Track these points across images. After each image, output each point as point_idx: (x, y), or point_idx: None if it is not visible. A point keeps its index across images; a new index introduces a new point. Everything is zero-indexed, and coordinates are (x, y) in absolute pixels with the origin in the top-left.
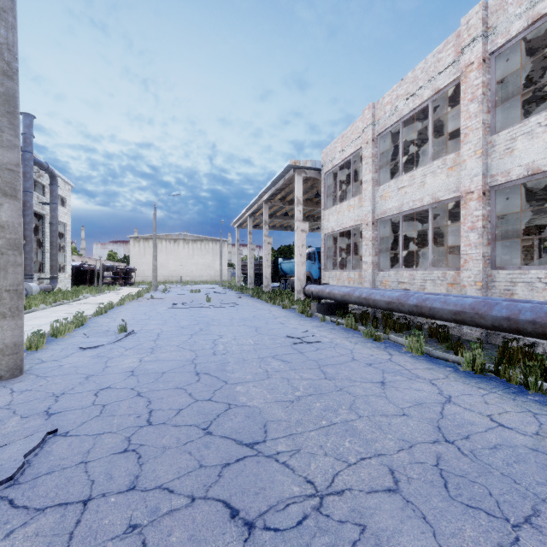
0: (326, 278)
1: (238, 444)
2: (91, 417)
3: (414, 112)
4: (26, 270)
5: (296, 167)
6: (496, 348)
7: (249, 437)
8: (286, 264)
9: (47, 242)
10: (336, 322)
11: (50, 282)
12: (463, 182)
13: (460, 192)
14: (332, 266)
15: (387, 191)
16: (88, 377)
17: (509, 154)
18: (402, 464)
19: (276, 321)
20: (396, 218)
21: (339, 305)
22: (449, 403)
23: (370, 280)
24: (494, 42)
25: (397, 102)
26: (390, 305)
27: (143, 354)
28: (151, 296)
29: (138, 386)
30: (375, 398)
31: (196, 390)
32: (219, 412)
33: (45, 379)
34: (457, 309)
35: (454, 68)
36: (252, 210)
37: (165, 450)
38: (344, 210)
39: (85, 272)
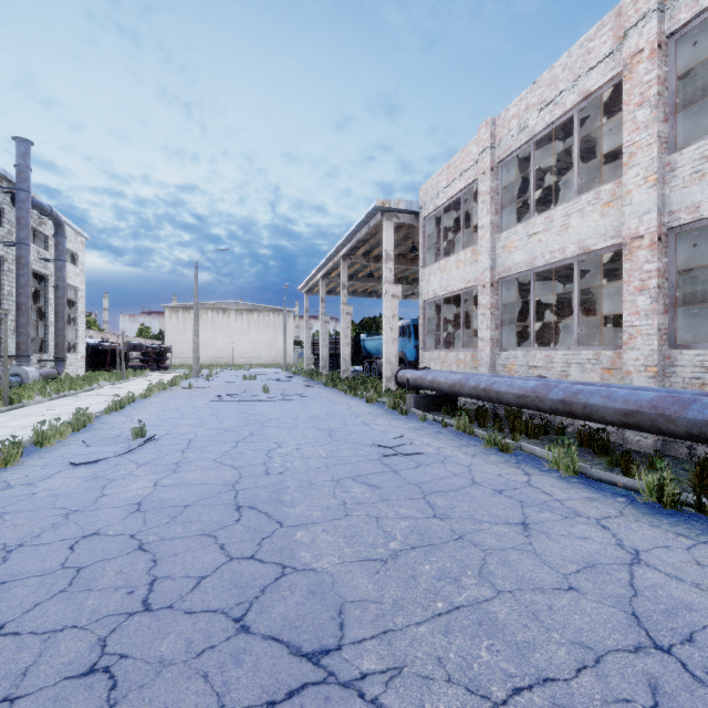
0: (426, 360)
1: (292, 656)
2: (52, 594)
3: (551, 127)
4: (20, 350)
5: (384, 210)
6: (680, 463)
7: (314, 637)
8: (371, 342)
9: (51, 312)
10: (442, 423)
11: (55, 366)
12: (627, 223)
13: (621, 238)
14: (433, 344)
15: (513, 240)
16: (69, 514)
17: (699, 180)
18: (591, 705)
19: (358, 421)
20: (522, 278)
21: (445, 398)
22: (639, 565)
23: (488, 364)
24: (674, 18)
25: (526, 115)
26: (522, 400)
27: (161, 473)
28: (189, 384)
29: (141, 531)
30: (518, 555)
31: (232, 538)
32: (265, 583)
33: (2, 517)
34: (629, 408)
35: (612, 61)
36: (326, 270)
37: (162, 670)
38: (450, 267)
39: (105, 352)
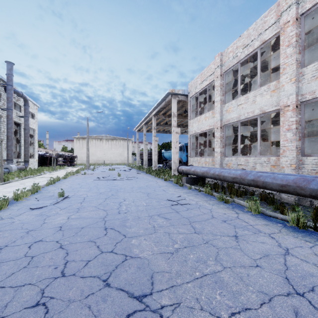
0: (191, 161)
1: (129, 297)
2: (20, 268)
3: (248, 56)
4: (8, 157)
5: (172, 94)
6: (306, 208)
7: (139, 289)
8: (166, 153)
9: (22, 140)
10: (198, 190)
11: (24, 164)
12: (282, 99)
13: (279, 106)
14: (194, 154)
15: (230, 107)
16: (28, 231)
17: (315, 80)
18: None
19: (160, 189)
20: (235, 124)
21: (200, 178)
22: (288, 255)
23: (219, 163)
24: (304, 7)
25: (236, 51)
26: (234, 179)
27: (71, 213)
28: (84, 172)
29: (61, 239)
30: (233, 250)
31: (102, 243)
32: (117, 263)
33: None
34: (283, 183)
35: (275, 26)
36: (146, 121)
37: (69, 304)
38: (202, 120)
39: (47, 158)
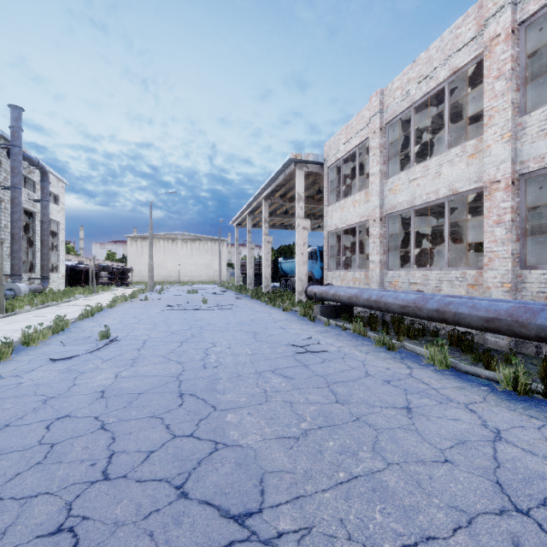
0: (329, 278)
1: (222, 518)
2: (30, 465)
3: (427, 96)
4: (14, 270)
5: (297, 161)
6: (529, 359)
7: (240, 502)
8: (287, 264)
9: (38, 241)
10: (342, 327)
11: (41, 282)
12: (487, 170)
13: (482, 182)
14: (335, 265)
15: (397, 184)
16: (46, 400)
17: (544, 136)
18: None
19: (276, 326)
20: (404, 214)
21: (344, 308)
22: (500, 442)
23: (378, 281)
24: (525, 9)
25: (408, 87)
26: (404, 309)
27: (121, 367)
28: (145, 297)
29: (104, 414)
30: (403, 433)
31: (175, 419)
32: (201, 456)
33: None
34: (490, 316)
35: (475, 44)
36: (251, 208)
37: (116, 530)
38: (348, 206)
39: (80, 272)
